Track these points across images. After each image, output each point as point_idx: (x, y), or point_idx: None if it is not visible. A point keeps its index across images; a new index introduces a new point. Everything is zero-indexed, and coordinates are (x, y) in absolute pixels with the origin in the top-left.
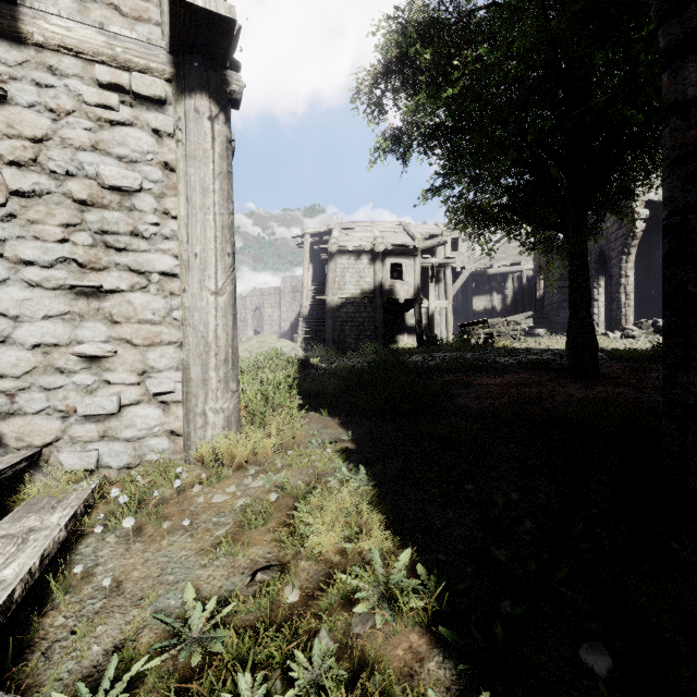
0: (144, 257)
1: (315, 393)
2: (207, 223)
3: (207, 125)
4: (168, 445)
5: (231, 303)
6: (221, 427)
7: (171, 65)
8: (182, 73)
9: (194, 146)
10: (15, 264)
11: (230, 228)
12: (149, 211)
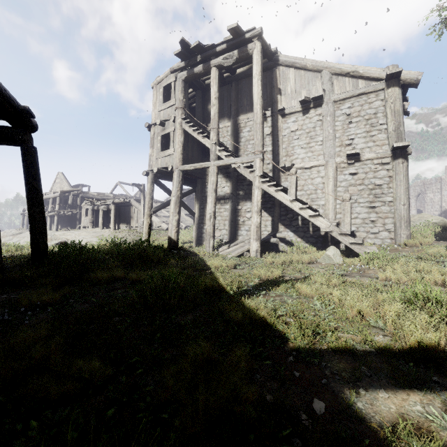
0: (384, 198)
1: (446, 237)
2: (401, 188)
3: (401, 165)
4: (390, 241)
5: (408, 207)
6: (405, 238)
7: (391, 154)
8: (394, 155)
9: (397, 171)
10: (359, 203)
11: (407, 188)
12: (385, 188)
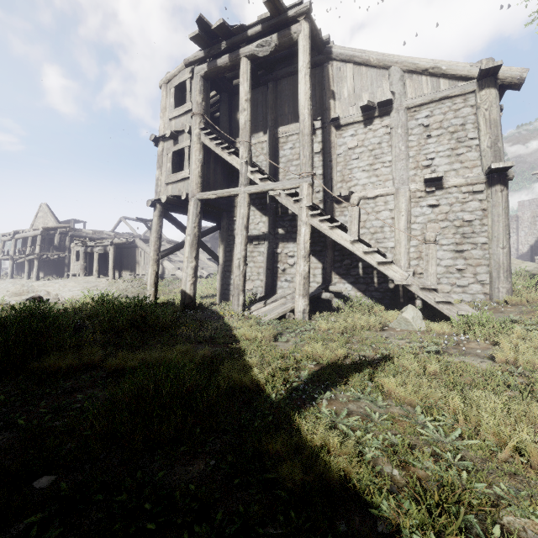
0: (475, 239)
1: None
2: (499, 226)
3: (499, 194)
4: (483, 297)
5: (508, 251)
6: (505, 293)
7: (485, 179)
8: (490, 180)
9: (494, 202)
10: (441, 245)
11: (508, 225)
12: (477, 225)
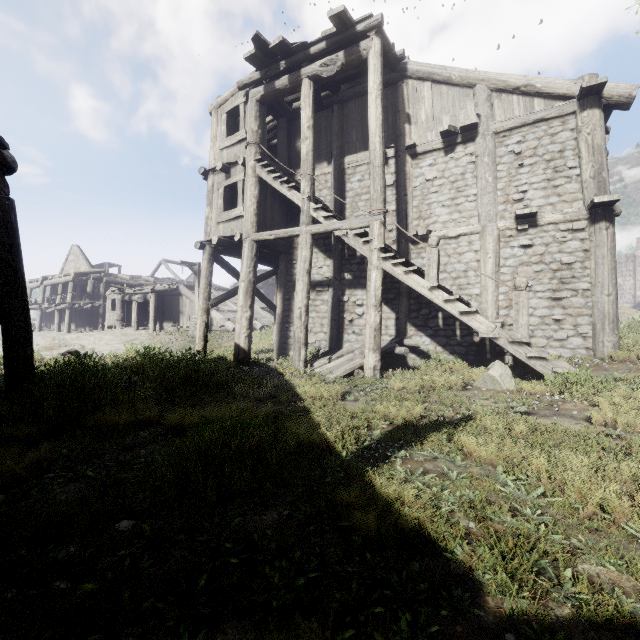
0: (576, 285)
1: None
2: (604, 269)
3: (604, 232)
4: (585, 353)
5: (615, 298)
6: (610, 348)
7: (588, 215)
8: (593, 216)
9: (598, 242)
10: (535, 292)
11: (614, 268)
12: (578, 268)
